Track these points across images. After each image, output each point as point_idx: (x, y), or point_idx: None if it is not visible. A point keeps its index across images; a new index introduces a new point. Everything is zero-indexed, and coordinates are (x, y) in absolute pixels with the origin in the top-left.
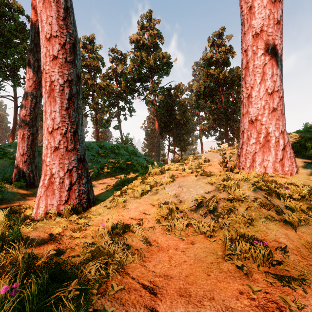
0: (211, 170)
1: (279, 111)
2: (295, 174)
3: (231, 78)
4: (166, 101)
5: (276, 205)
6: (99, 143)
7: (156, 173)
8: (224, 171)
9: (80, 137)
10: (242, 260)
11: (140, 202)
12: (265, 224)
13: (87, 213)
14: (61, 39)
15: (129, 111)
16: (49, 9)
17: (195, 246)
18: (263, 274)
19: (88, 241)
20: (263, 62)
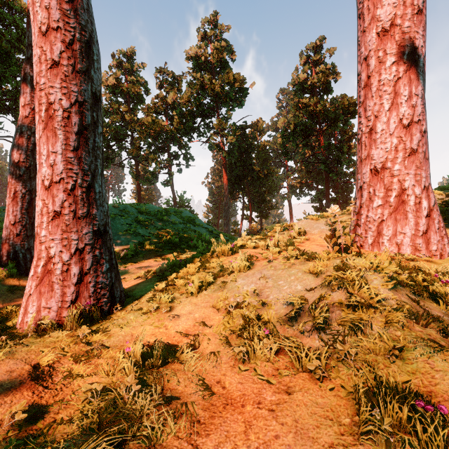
0: (311, 249)
1: (420, 155)
2: (448, 256)
3: (334, 110)
4: (240, 145)
5: (438, 318)
6: (139, 206)
7: (223, 253)
8: (334, 252)
9: (99, 196)
10: (396, 446)
11: (196, 302)
12: (426, 357)
13: (107, 322)
14: (66, 33)
15: (186, 160)
16: None
17: (294, 399)
18: None
19: (95, 385)
20: (394, 75)
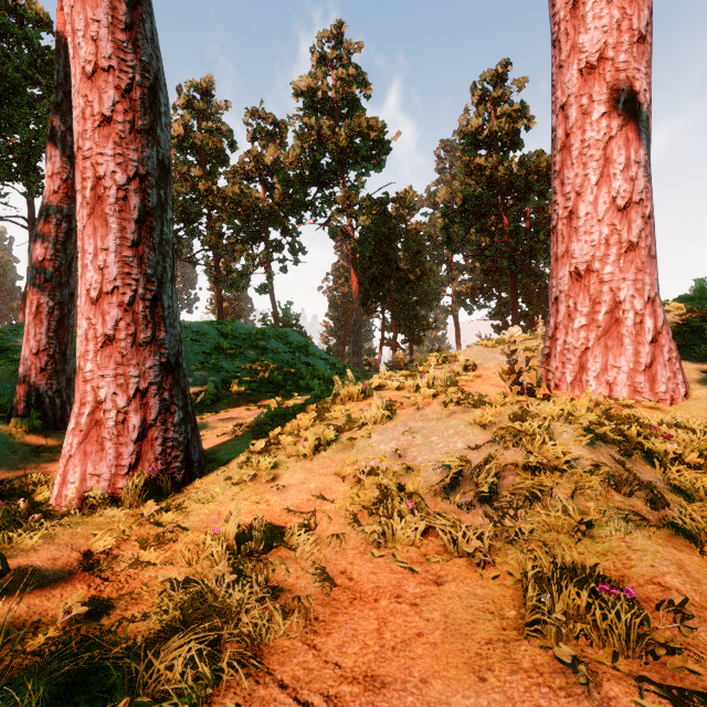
0: (482, 391)
1: (643, 251)
2: (682, 401)
3: (525, 176)
4: (377, 229)
5: (647, 484)
6: (221, 325)
7: (351, 397)
8: (512, 395)
9: (168, 313)
10: (570, 638)
11: (311, 468)
12: (623, 533)
13: (182, 496)
14: (121, 75)
15: (293, 253)
16: (92, 3)
17: (445, 590)
18: (630, 683)
19: (175, 575)
20: (604, 133)
